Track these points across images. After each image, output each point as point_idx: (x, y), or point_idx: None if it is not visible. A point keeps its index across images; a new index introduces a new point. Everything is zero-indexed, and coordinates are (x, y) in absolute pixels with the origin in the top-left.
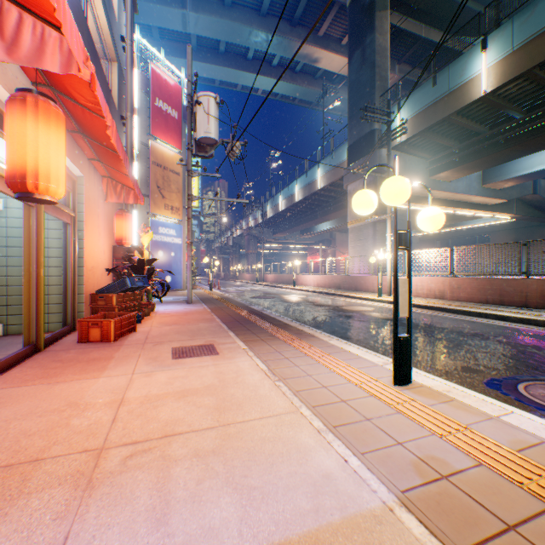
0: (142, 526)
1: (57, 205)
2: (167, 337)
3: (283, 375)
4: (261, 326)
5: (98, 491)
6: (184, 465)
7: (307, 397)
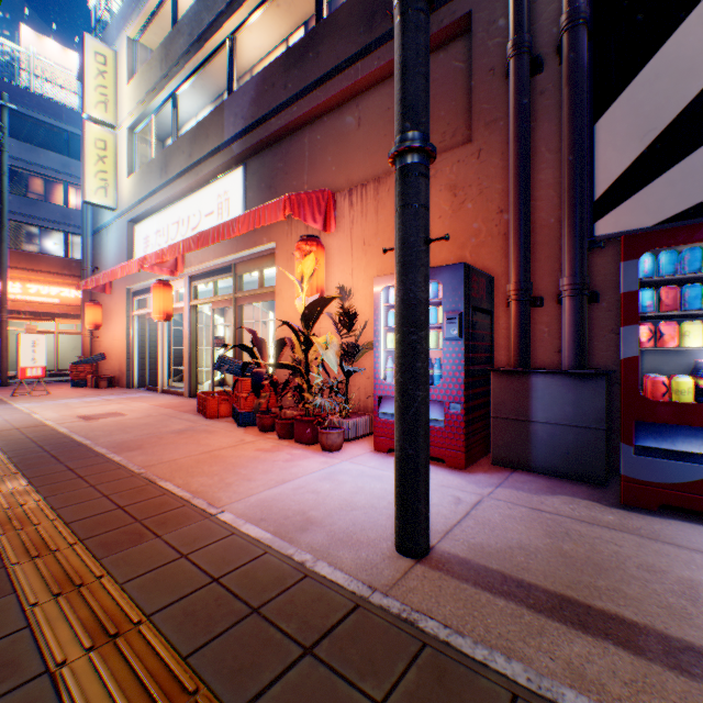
0: (86, 399)
1: (251, 294)
2: (153, 419)
3: (24, 413)
4: (0, 444)
5: (102, 399)
6: (80, 401)
7: (18, 410)
